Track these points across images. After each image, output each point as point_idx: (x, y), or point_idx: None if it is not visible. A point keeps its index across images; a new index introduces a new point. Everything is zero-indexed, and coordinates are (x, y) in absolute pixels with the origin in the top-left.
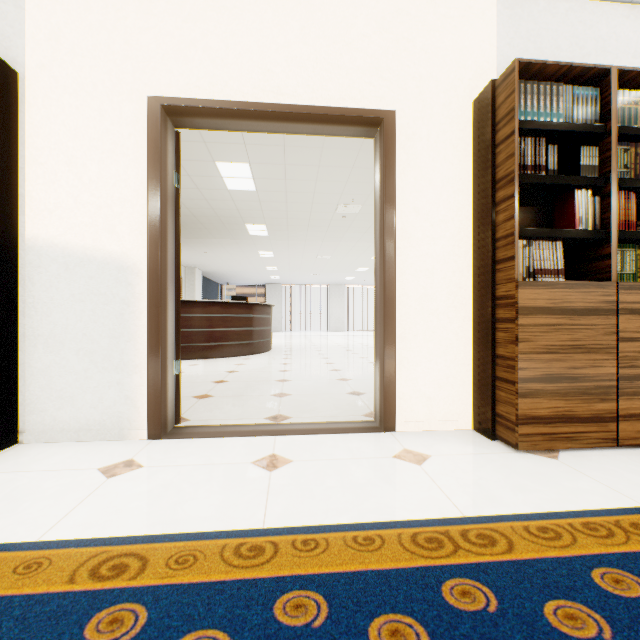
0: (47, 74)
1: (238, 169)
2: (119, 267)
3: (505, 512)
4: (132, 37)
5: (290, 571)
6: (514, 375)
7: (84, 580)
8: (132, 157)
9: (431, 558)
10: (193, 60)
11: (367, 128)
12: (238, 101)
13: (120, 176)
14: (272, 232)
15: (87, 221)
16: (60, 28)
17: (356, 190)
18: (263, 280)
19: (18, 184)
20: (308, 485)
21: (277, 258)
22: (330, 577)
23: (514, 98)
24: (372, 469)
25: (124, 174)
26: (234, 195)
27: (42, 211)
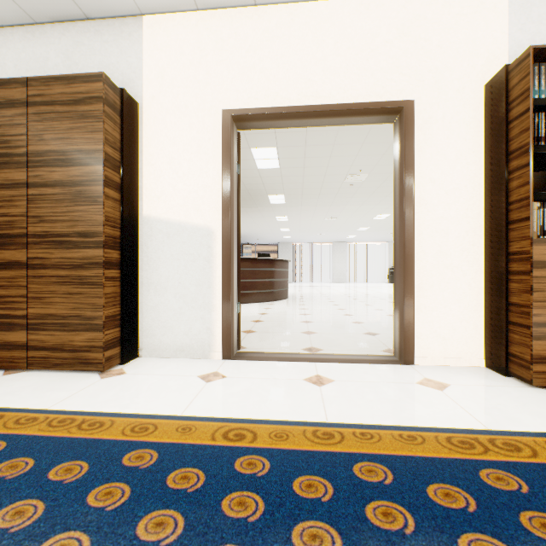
0: (156, 102)
1: (267, 152)
2: (202, 235)
3: (526, 430)
4: (211, 68)
5: (357, 450)
6: (528, 320)
7: (221, 440)
8: (211, 155)
9: (466, 454)
10: (253, 79)
11: (388, 116)
12: (286, 106)
13: (203, 169)
14: (288, 200)
15: (181, 203)
16: (164, 69)
17: (364, 162)
18: (276, 240)
19: (138, 180)
20: (352, 398)
21: (290, 221)
22: (388, 457)
23: (528, 80)
24: (401, 391)
25: (205, 168)
26: (262, 173)
27: (153, 197)
